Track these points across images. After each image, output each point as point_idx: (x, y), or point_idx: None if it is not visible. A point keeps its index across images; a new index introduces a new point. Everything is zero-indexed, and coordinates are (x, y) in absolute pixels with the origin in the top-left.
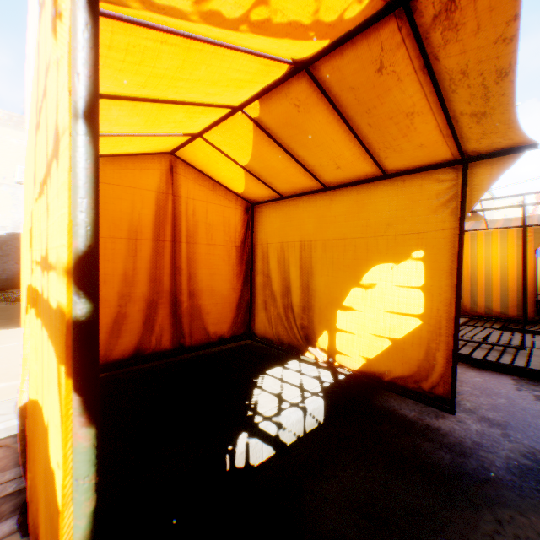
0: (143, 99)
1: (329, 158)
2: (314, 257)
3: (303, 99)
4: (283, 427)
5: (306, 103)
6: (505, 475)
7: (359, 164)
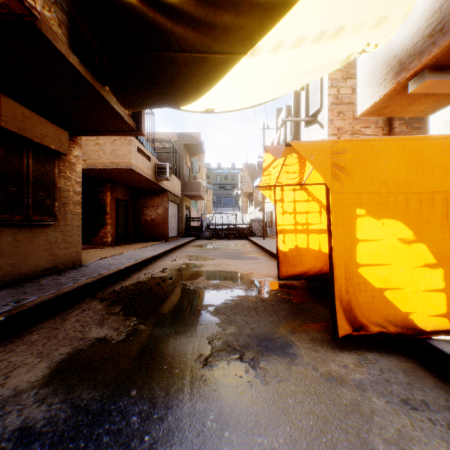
0: None
1: None
2: None
3: None
4: None
5: None
6: (291, 338)
7: None
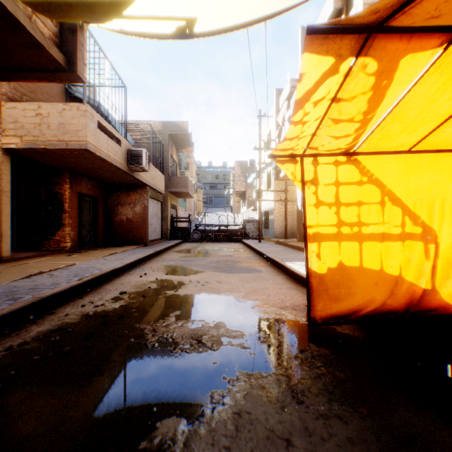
0: (445, 119)
1: None
2: None
3: None
4: None
5: None
6: None
7: None
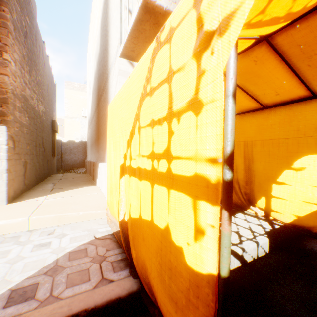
0: None
1: (271, 89)
2: (254, 151)
3: (260, 56)
4: (245, 251)
5: (262, 58)
6: None
7: (293, 91)
